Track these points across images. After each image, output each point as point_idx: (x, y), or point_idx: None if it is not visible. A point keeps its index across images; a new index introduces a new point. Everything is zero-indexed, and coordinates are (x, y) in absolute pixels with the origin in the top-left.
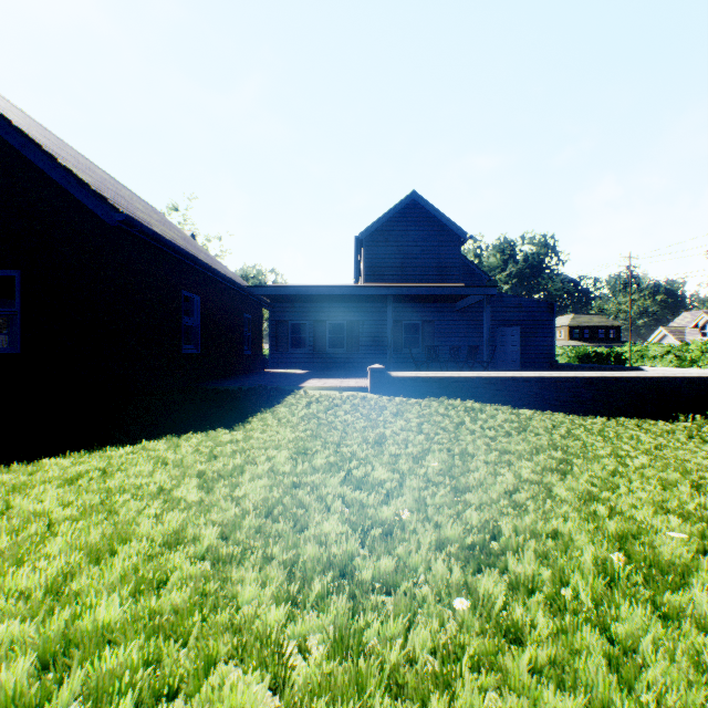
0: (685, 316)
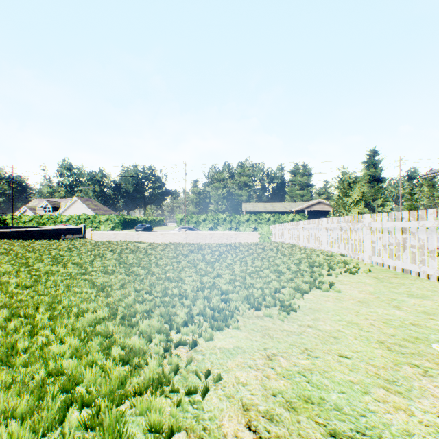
0: (37, 201)
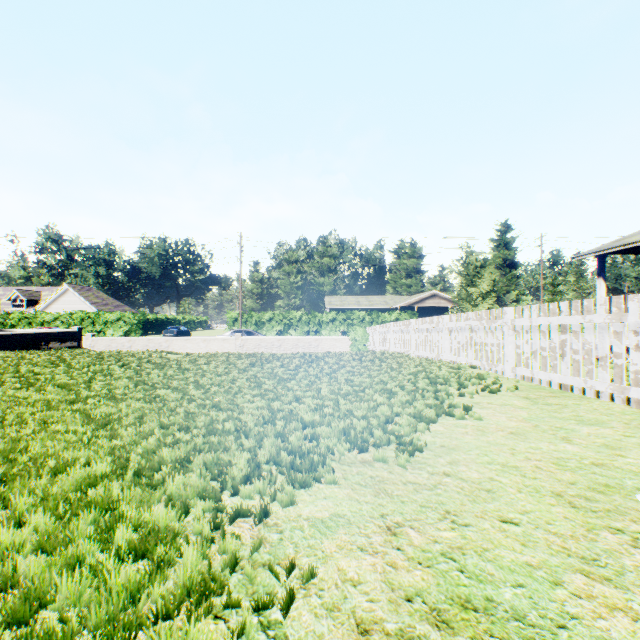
0: (0, 290)
